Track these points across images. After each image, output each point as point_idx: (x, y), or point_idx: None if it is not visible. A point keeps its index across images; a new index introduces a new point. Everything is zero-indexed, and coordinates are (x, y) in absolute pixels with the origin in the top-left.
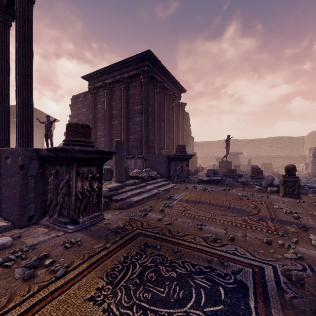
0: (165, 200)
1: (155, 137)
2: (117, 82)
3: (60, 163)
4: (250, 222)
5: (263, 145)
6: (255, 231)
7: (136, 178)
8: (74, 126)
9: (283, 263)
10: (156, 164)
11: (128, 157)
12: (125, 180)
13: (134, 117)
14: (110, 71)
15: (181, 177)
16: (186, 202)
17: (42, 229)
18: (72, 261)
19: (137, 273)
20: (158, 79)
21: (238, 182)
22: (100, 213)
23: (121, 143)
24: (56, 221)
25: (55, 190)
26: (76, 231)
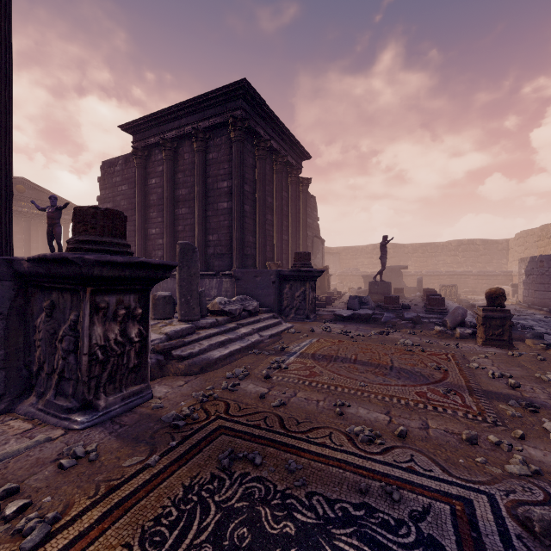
0: (273, 354)
1: (256, 237)
2: (186, 137)
3: (59, 288)
4: (431, 397)
5: (442, 254)
6: (442, 415)
7: (220, 314)
8: (88, 212)
9: (506, 488)
10: (258, 287)
11: (205, 275)
12: (199, 318)
13: (217, 202)
14: (173, 117)
15: (303, 312)
16: (313, 359)
17: (19, 423)
18: (69, 502)
19: (209, 530)
20: (262, 134)
21: (403, 319)
22: (144, 386)
23: (190, 248)
24: (50, 407)
25: (48, 343)
26: (90, 426)
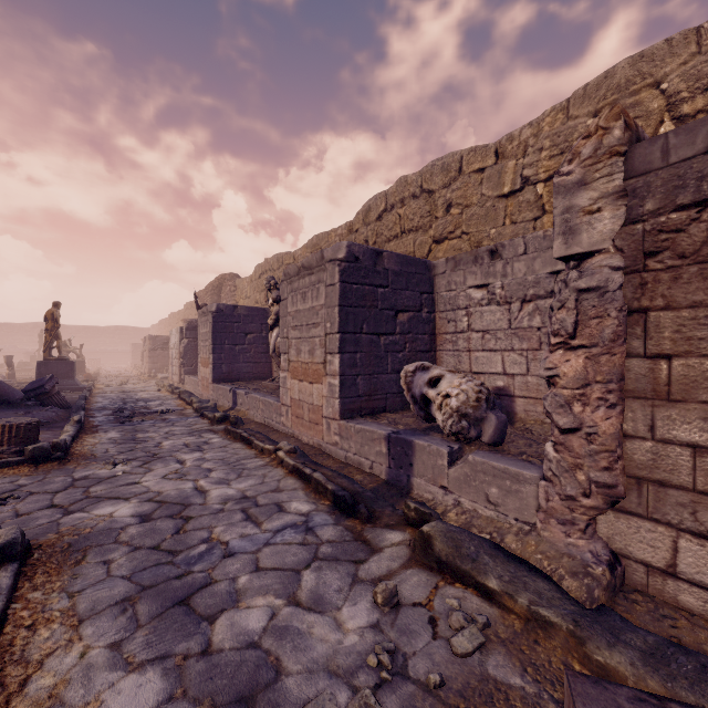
0: None
1: None
2: None
3: None
4: None
5: (103, 336)
6: None
7: None
8: None
9: None
10: None
11: None
12: None
13: None
14: None
15: None
16: None
17: None
18: None
19: None
20: None
21: None
22: None
23: None
24: None
25: None
26: None
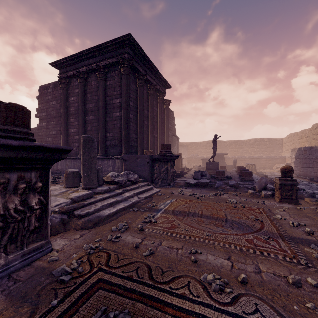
0: (146, 211)
1: (137, 135)
2: (92, 71)
3: None
4: (257, 243)
5: (246, 147)
6: (268, 259)
7: (112, 184)
8: None
9: None
10: (138, 165)
11: (105, 158)
12: (97, 186)
13: (113, 112)
14: (84, 58)
15: (166, 181)
16: (173, 214)
17: None
18: None
19: None
20: (141, 70)
21: (228, 185)
22: (44, 242)
23: (90, 139)
24: None
25: None
26: None
